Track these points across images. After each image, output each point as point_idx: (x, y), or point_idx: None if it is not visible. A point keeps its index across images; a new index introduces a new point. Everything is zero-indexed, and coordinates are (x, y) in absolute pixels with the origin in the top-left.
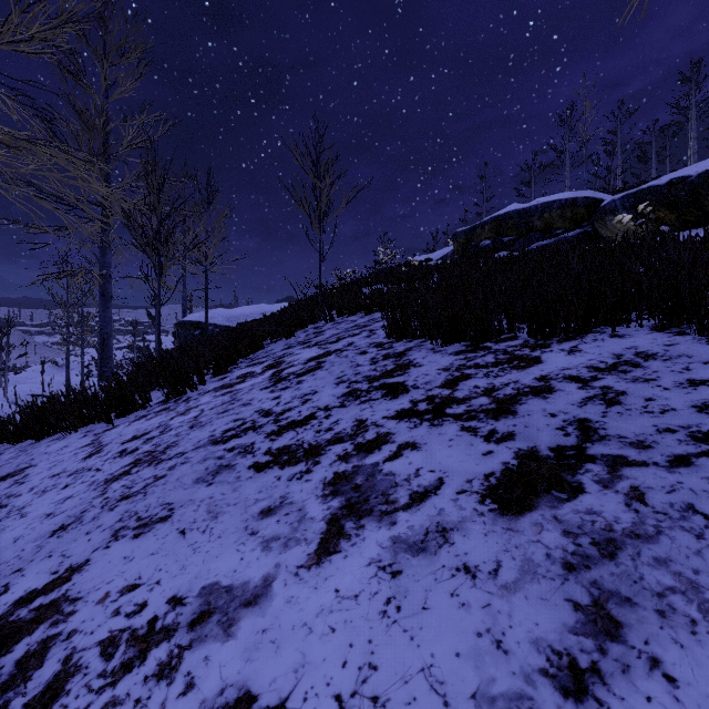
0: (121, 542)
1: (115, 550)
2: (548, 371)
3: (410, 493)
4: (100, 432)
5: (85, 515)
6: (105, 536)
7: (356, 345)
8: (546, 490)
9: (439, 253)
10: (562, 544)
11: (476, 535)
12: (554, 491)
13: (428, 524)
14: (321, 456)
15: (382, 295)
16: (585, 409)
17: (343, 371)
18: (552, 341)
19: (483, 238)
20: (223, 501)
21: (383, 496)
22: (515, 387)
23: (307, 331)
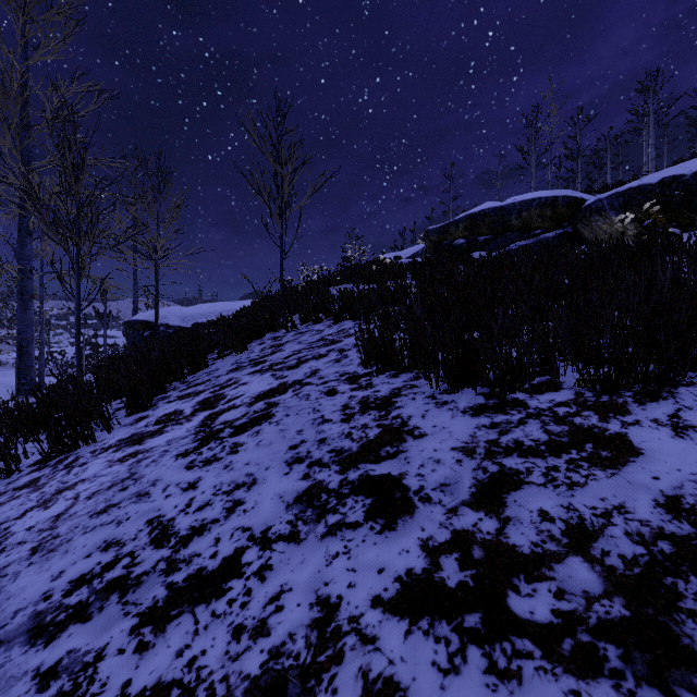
0: None
1: None
2: (672, 483)
3: None
4: None
5: None
6: None
7: (321, 375)
8: None
9: (408, 251)
10: None
11: None
12: None
13: None
14: None
15: (353, 299)
16: None
17: (301, 432)
18: (624, 399)
19: (457, 237)
20: None
21: None
22: (631, 530)
23: (263, 343)
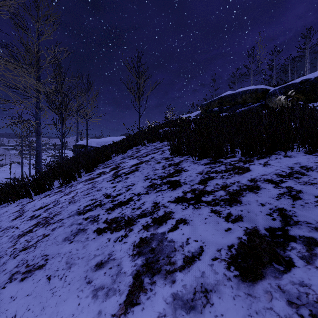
0: (12, 284)
1: (7, 290)
2: (255, 176)
3: (183, 257)
4: (25, 203)
5: (0, 260)
6: (5, 278)
7: (155, 158)
8: (269, 262)
9: (194, 113)
10: (289, 313)
11: (228, 298)
12: (274, 263)
13: (195, 284)
14: (134, 226)
15: (168, 133)
16: (281, 201)
17: (148, 173)
18: (254, 159)
19: (214, 107)
20: (76, 255)
21: (167, 258)
22: (238, 185)
23: (132, 150)
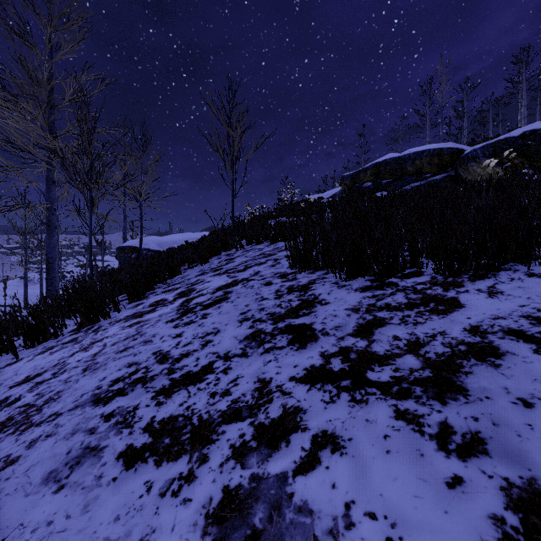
0: None
1: None
2: (477, 320)
3: None
4: (0, 367)
5: None
6: None
7: (261, 274)
8: None
9: (329, 192)
10: None
11: None
12: None
13: None
14: (211, 446)
15: (285, 226)
16: None
17: (248, 305)
18: (462, 279)
19: (365, 181)
20: (60, 535)
21: None
22: (445, 341)
23: (220, 258)
